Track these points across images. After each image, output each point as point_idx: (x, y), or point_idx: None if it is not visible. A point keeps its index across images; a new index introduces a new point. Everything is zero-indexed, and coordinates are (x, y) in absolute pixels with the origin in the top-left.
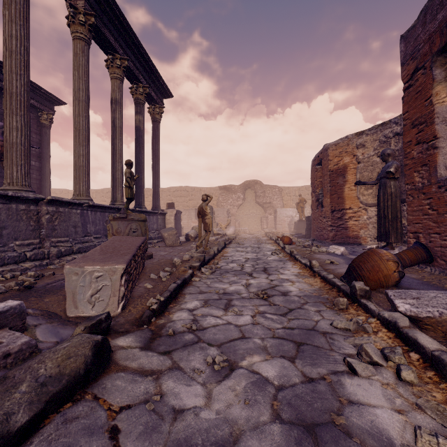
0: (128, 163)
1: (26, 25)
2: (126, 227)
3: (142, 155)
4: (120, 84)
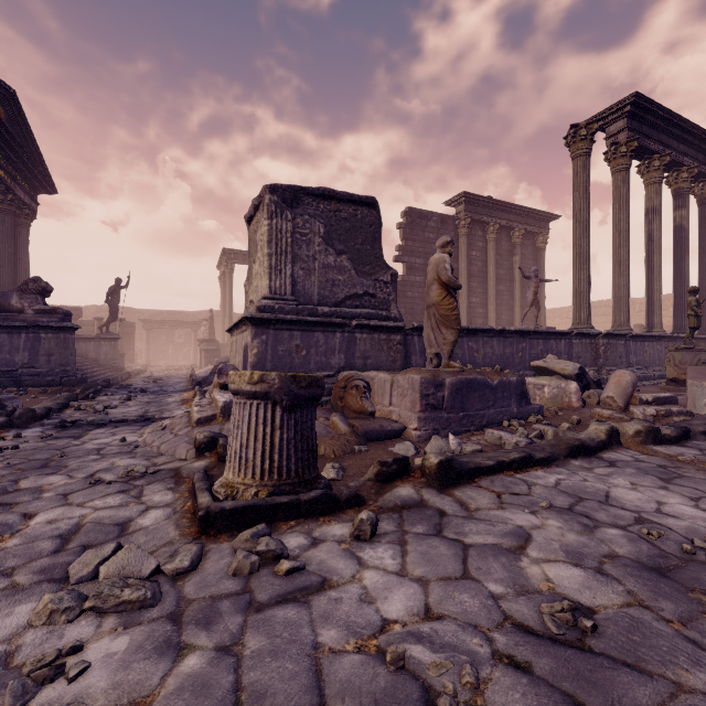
0: (693, 290)
1: (588, 195)
2: (692, 358)
3: (686, 261)
4: (658, 187)
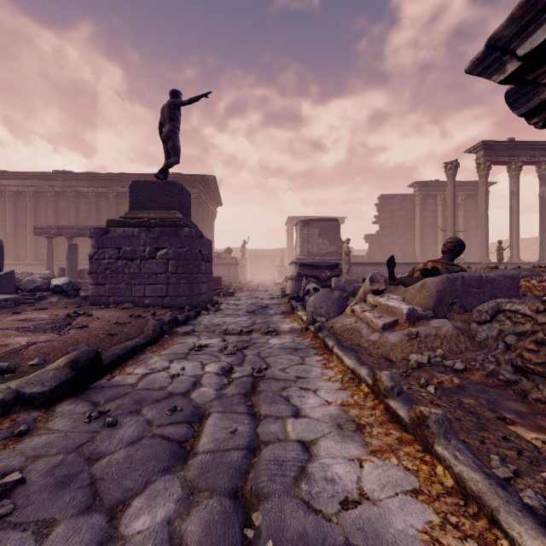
0: (498, 242)
1: (453, 195)
2: None
3: (545, 218)
4: (515, 179)
